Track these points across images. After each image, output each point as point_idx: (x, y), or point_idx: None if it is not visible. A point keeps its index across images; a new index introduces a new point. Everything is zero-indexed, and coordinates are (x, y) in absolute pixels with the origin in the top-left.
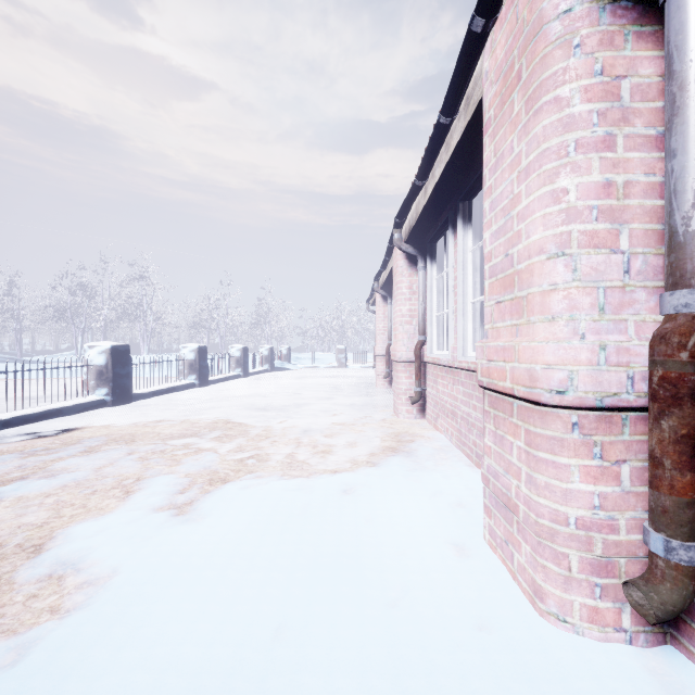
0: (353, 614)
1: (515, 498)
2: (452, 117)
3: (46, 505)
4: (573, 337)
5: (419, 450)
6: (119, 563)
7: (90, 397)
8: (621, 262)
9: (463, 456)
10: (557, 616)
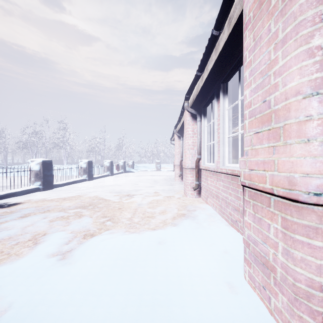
0: None
1: (272, 262)
2: (220, 31)
3: None
4: None
5: (199, 216)
6: (15, 299)
7: (31, 186)
8: None
9: (223, 220)
10: None
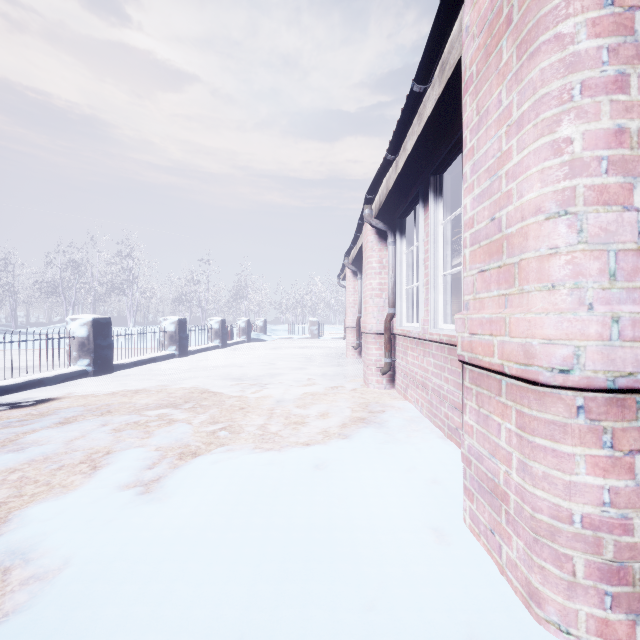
0: (326, 620)
1: (504, 486)
2: (426, 85)
3: (8, 482)
4: (579, 307)
5: (390, 421)
6: (73, 552)
7: (72, 368)
8: (635, 221)
9: (434, 428)
10: (559, 626)
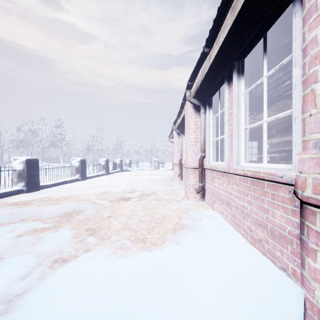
0: None
1: None
2: None
3: None
4: None
5: (207, 228)
6: None
7: (14, 188)
8: None
9: (238, 234)
10: None
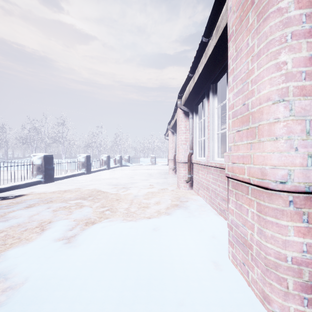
0: (158, 311)
1: (250, 241)
2: (209, 38)
3: None
4: (290, 149)
5: (191, 206)
6: (30, 274)
7: (34, 179)
8: None
9: (212, 209)
10: None
